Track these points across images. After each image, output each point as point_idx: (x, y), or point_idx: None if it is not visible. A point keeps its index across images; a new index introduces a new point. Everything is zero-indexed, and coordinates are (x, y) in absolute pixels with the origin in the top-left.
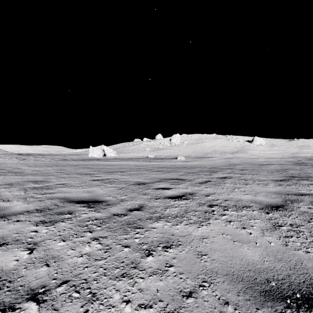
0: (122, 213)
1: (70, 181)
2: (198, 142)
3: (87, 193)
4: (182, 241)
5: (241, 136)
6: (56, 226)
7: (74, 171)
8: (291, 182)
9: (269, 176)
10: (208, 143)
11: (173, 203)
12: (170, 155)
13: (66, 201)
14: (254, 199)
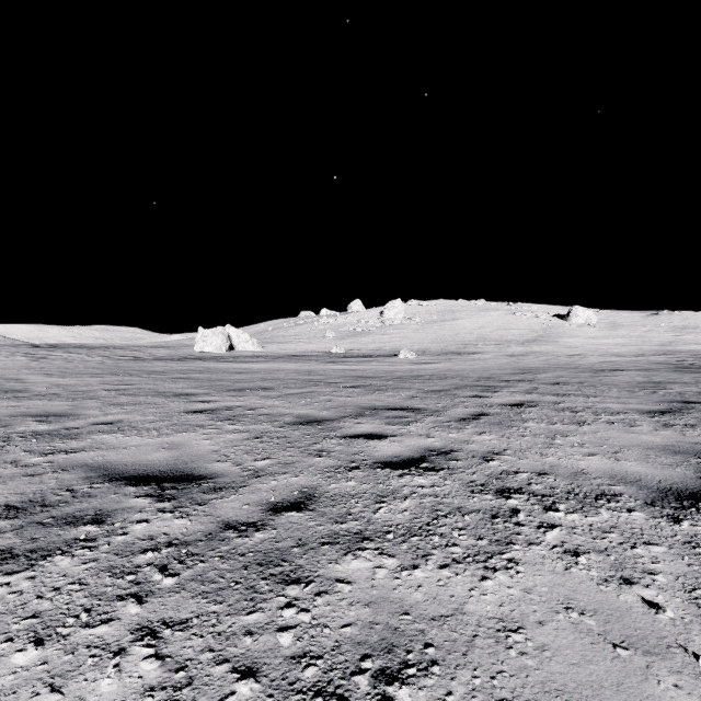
0: (252, 522)
1: (133, 414)
2: (446, 319)
3: (166, 452)
4: (438, 646)
5: (543, 305)
6: (40, 574)
7: (150, 388)
8: (690, 416)
9: (627, 400)
10: (467, 320)
11: (398, 483)
12: (382, 349)
13: (102, 476)
14: (617, 471)
